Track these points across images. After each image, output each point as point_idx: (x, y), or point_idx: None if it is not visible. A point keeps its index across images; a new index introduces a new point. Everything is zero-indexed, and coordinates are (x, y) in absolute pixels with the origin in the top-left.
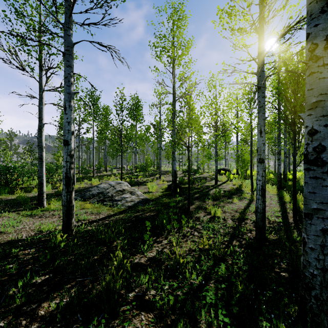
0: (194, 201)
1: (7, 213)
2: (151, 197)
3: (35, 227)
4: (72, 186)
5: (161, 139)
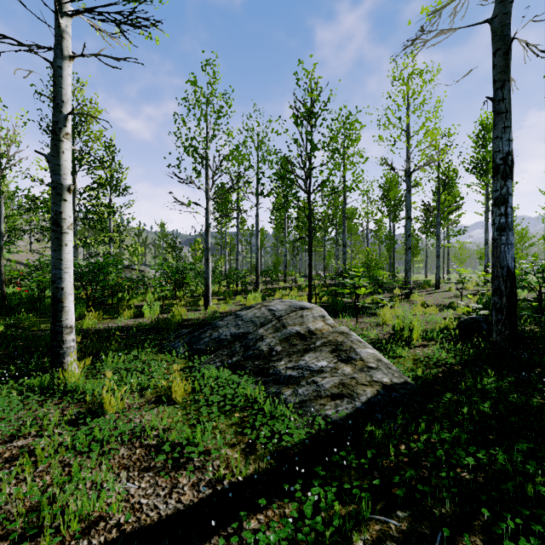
0: None
1: None
2: (419, 371)
3: None
4: None
5: (410, 197)
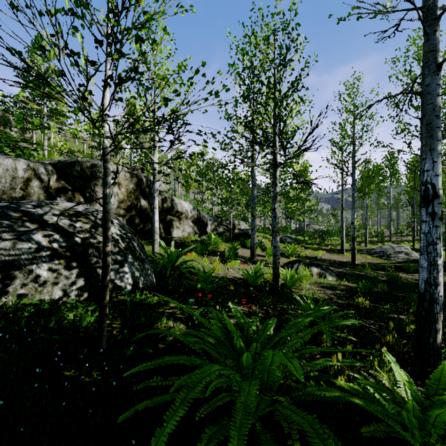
0: None
1: (328, 253)
2: None
3: (340, 259)
4: (354, 242)
5: None
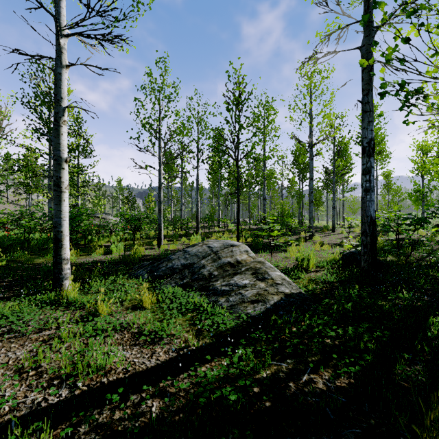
0: None
1: None
2: (310, 286)
3: None
4: None
5: (312, 164)
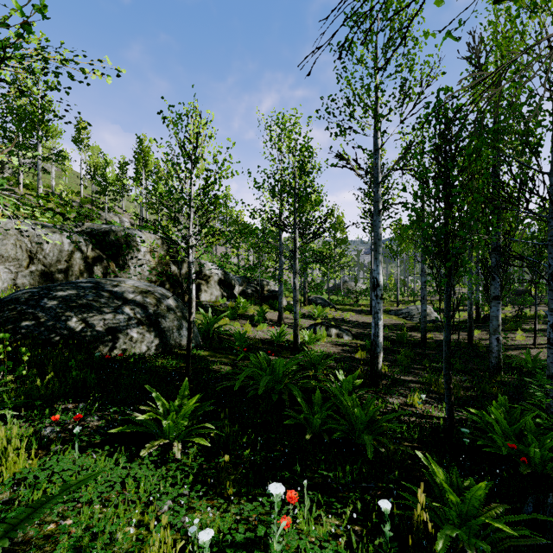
0: (477, 327)
1: (358, 314)
2: None
3: (367, 320)
4: None
5: None
